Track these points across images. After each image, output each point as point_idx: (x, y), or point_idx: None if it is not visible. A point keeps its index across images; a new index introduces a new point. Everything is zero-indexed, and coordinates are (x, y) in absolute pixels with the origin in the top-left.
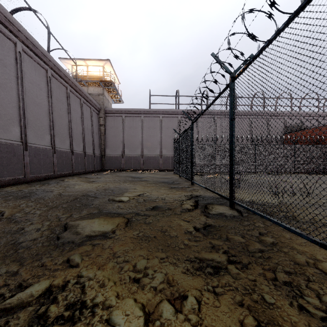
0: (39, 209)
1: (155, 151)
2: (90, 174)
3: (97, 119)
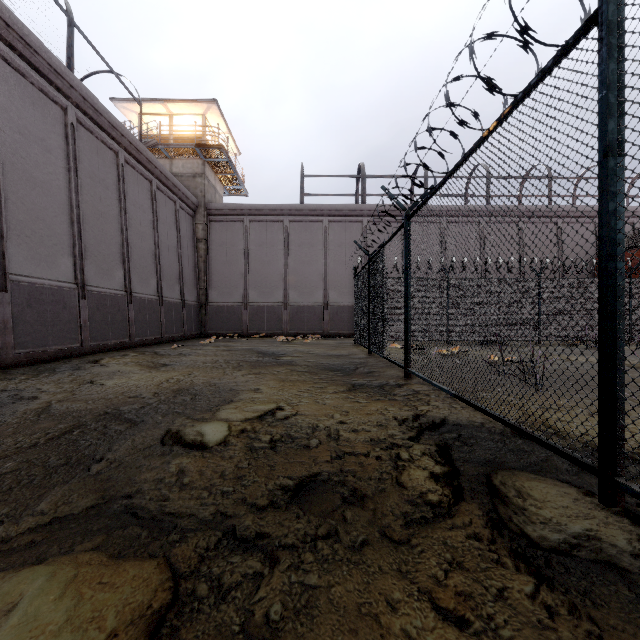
0: None
1: (313, 295)
2: (170, 346)
3: (190, 227)
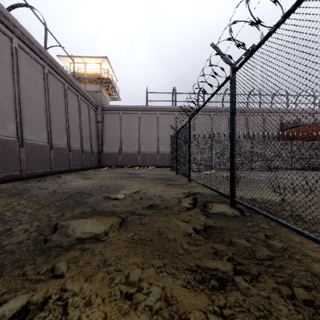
0: (30, 208)
1: (152, 148)
2: (87, 171)
3: (94, 116)
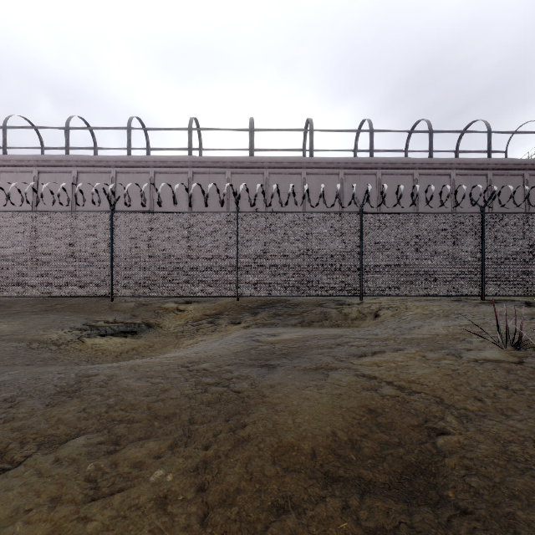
0: None
1: None
2: None
3: None
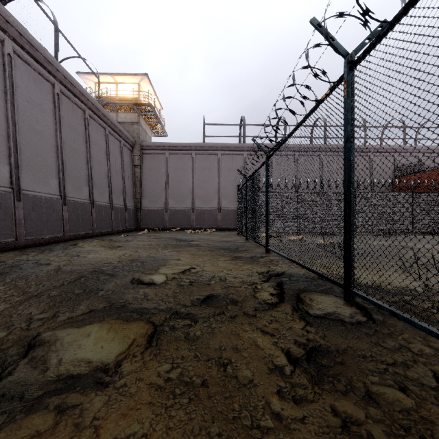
0: (6, 301)
1: (211, 202)
2: (118, 236)
3: (130, 157)
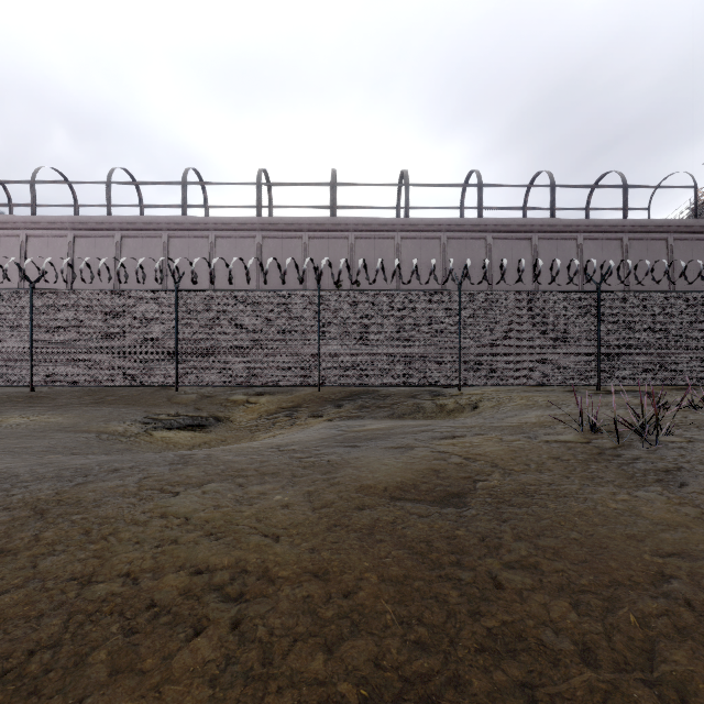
0: None
1: None
2: None
3: None
